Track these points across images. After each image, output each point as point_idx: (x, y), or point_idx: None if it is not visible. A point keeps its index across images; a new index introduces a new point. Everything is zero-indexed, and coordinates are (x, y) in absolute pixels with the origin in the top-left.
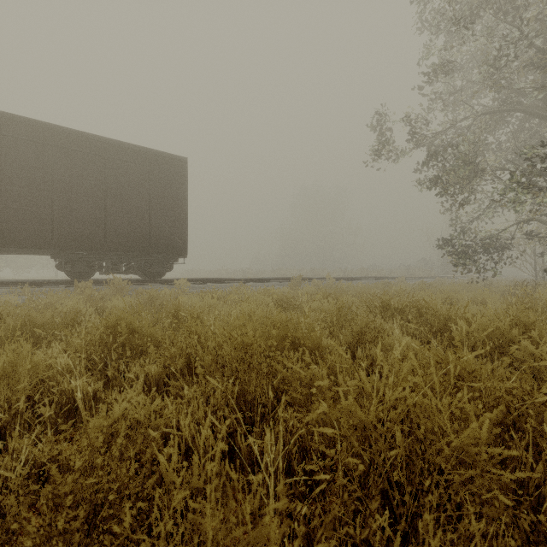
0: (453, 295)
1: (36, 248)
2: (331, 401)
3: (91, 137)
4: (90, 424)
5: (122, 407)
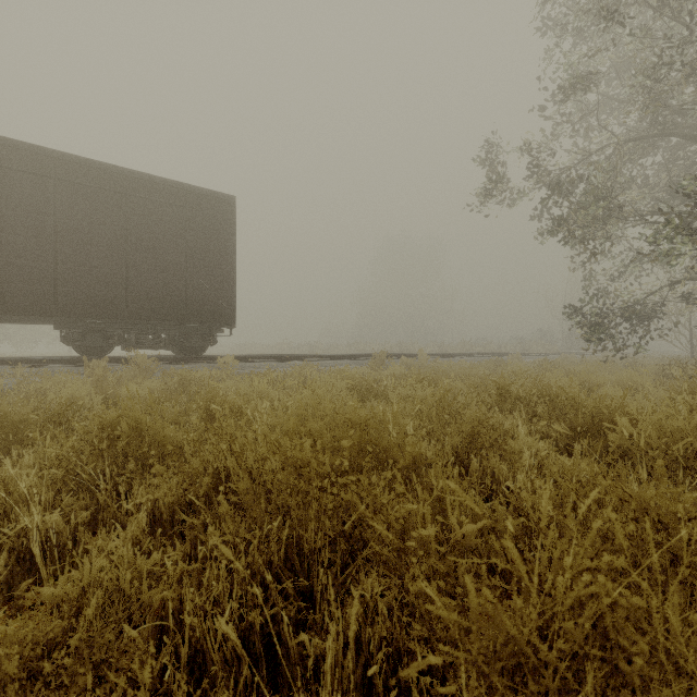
0: (592, 378)
1: (33, 315)
2: (456, 612)
3: (107, 167)
4: (2, 627)
5: (98, 567)
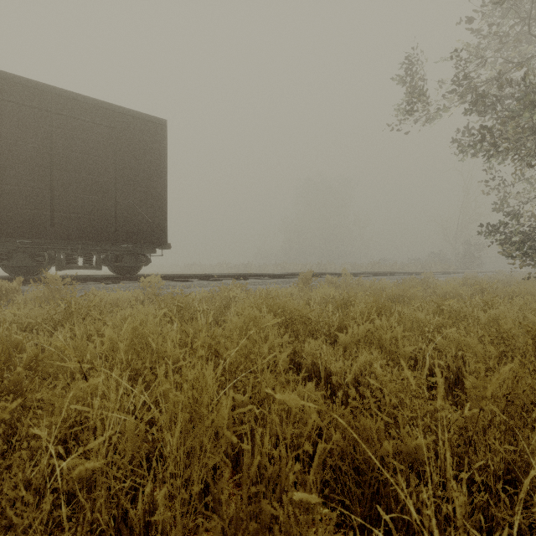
0: None
1: None
2: None
3: (29, 83)
4: None
5: None
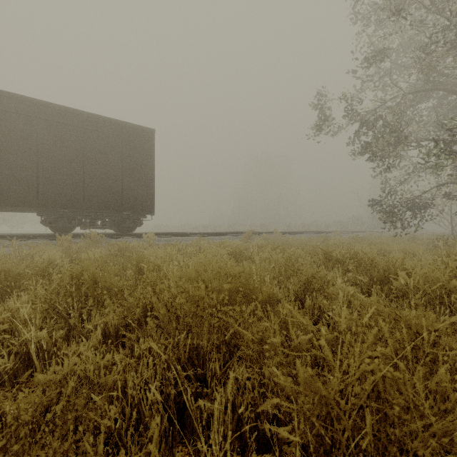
0: (385, 247)
1: (23, 206)
2: (289, 378)
3: (71, 110)
4: (20, 393)
5: (72, 362)
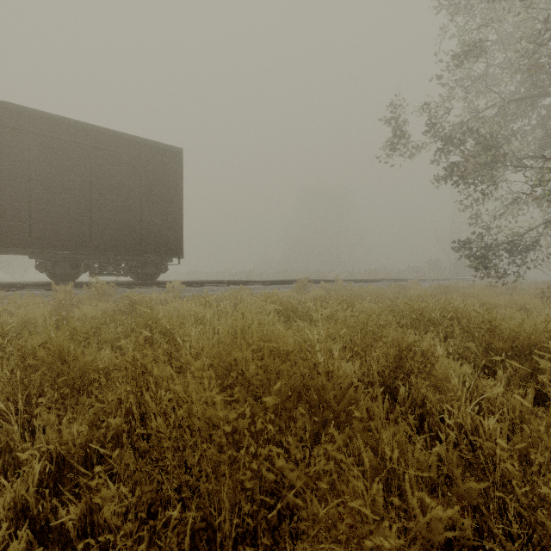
0: (489, 300)
1: (10, 246)
2: None
3: (73, 123)
4: None
5: None
